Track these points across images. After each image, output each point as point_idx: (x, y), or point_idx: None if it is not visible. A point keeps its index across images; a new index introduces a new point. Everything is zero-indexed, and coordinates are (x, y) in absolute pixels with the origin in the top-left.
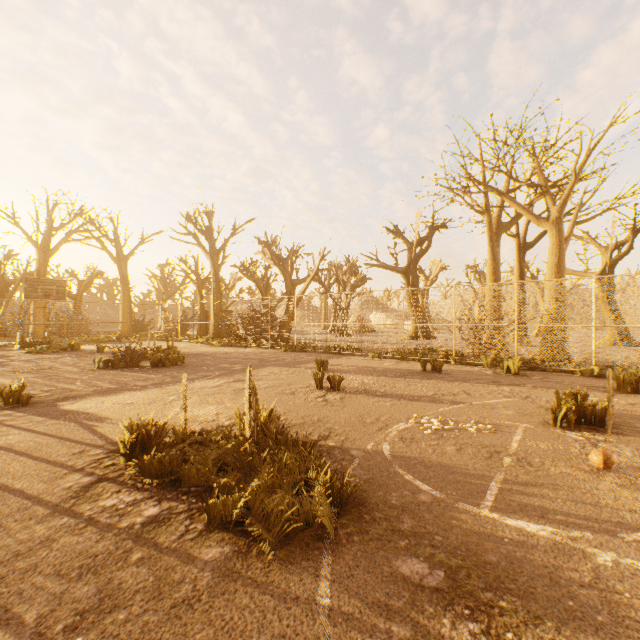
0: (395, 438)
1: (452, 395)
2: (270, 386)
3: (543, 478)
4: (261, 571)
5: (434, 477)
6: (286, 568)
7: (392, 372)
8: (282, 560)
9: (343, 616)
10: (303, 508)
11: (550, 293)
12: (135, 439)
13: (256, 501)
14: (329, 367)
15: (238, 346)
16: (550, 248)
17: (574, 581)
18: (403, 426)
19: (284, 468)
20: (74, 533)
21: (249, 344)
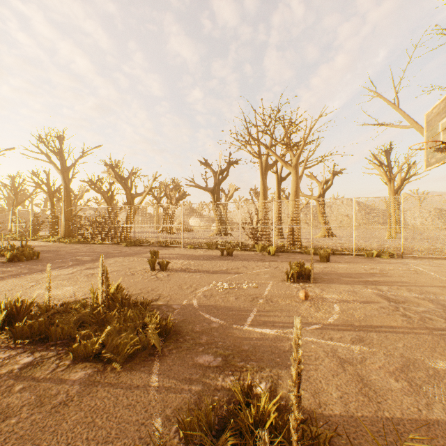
0: (201, 296)
1: (237, 269)
2: (115, 271)
3: (277, 307)
4: (114, 378)
5: (221, 314)
6: (131, 373)
7: (202, 257)
8: (128, 370)
9: (165, 388)
10: (141, 340)
11: (292, 207)
12: (5, 314)
13: (109, 340)
14: (160, 256)
15: (87, 243)
16: (292, 181)
17: (281, 350)
18: (206, 288)
19: (128, 319)
20: None
21: (97, 241)
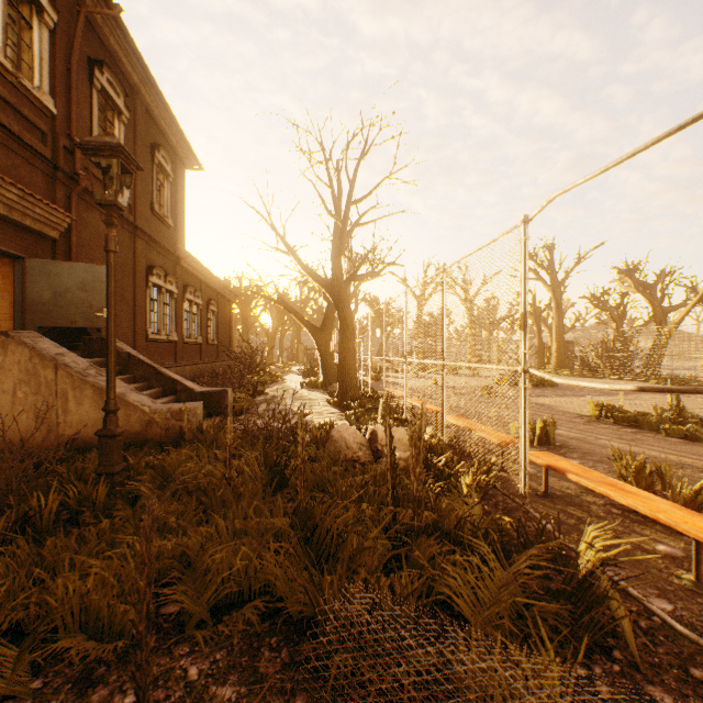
0: None
1: None
2: (660, 404)
3: None
4: (702, 445)
5: None
6: None
7: None
8: None
9: None
10: None
11: None
12: (597, 409)
13: (691, 431)
14: None
15: (591, 377)
16: None
17: None
18: None
19: None
20: (602, 429)
21: (606, 375)
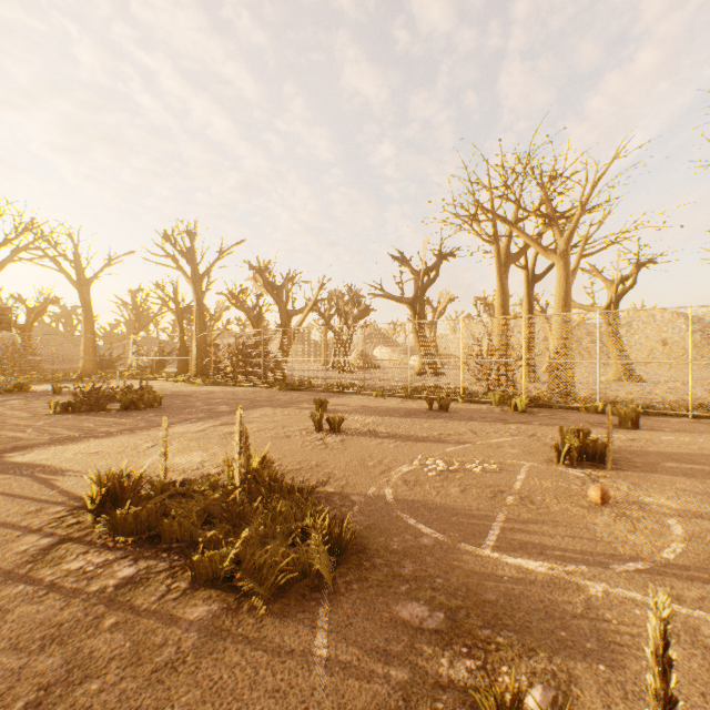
0: (398, 481)
1: (458, 435)
2: (263, 429)
3: (544, 516)
4: (253, 627)
5: (437, 520)
6: (280, 622)
7: (397, 411)
8: (276, 614)
9: (340, 665)
10: (299, 558)
11: (557, 328)
12: (105, 492)
13: (247, 554)
14: (329, 407)
15: (225, 385)
16: (557, 281)
17: (567, 613)
18: (407, 468)
19: (278, 517)
20: (33, 602)
21: (238, 382)
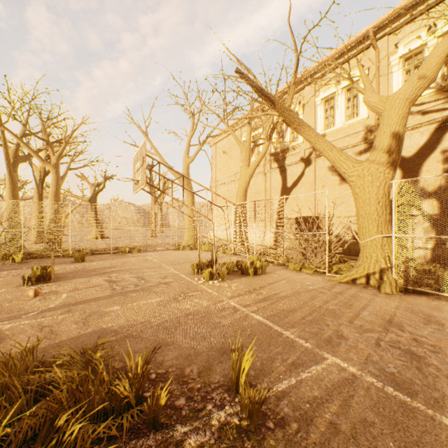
0: None
1: None
2: None
3: None
4: None
5: None
6: None
7: None
8: None
9: None
10: None
11: (52, 209)
12: None
13: None
14: None
15: None
16: (52, 181)
17: None
18: None
19: None
20: None
21: None
